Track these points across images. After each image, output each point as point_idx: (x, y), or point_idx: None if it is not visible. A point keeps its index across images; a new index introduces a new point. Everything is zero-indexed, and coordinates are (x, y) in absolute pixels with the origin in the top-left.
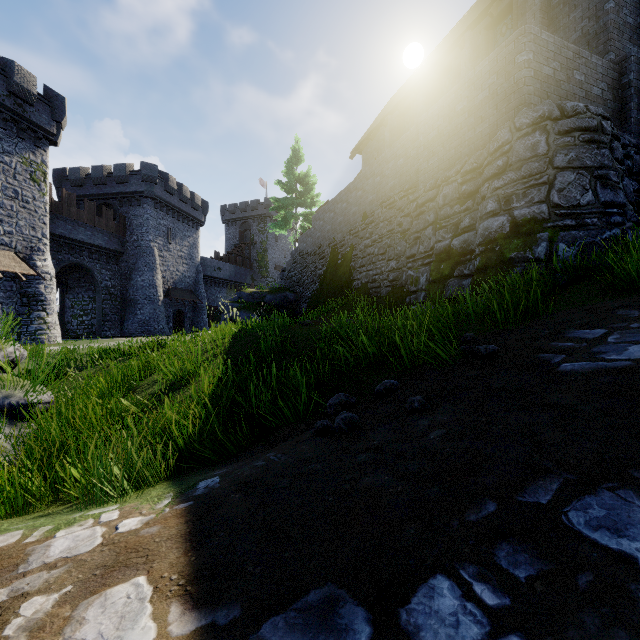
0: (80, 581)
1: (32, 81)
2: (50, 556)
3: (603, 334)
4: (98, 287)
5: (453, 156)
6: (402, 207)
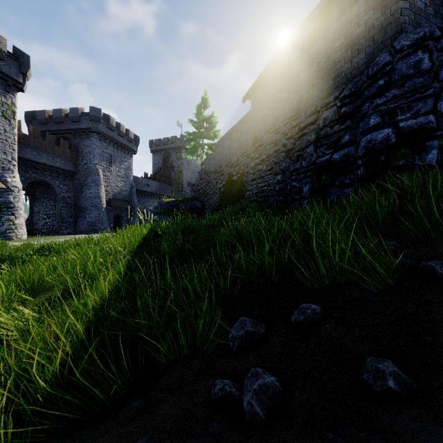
0: None
1: (3, 42)
2: None
3: None
4: (57, 198)
5: (331, 86)
6: (286, 131)
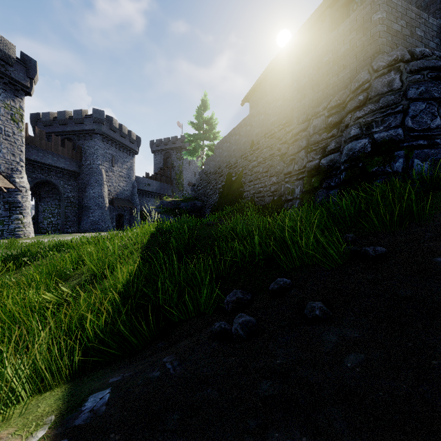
0: None
1: (12, 48)
2: None
3: None
4: (62, 197)
5: (320, 96)
6: (281, 137)
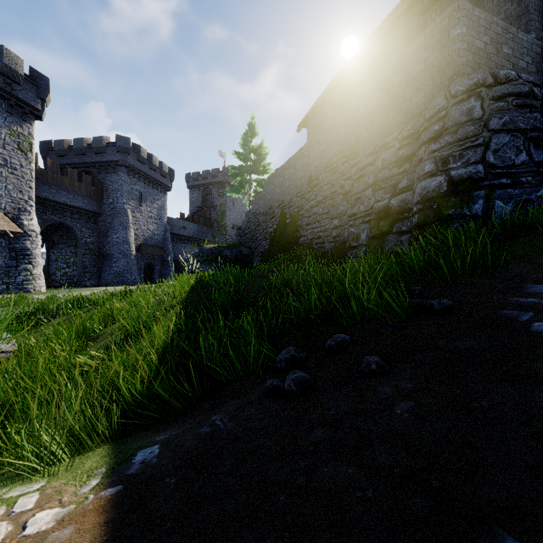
0: None
1: (19, 63)
2: None
3: None
4: (79, 243)
5: (391, 124)
6: (344, 171)
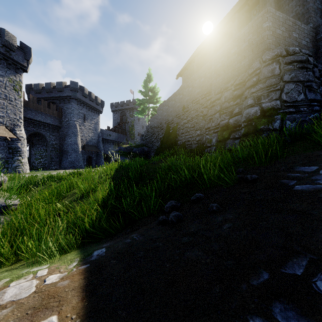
0: (18, 318)
1: (14, 39)
2: (4, 300)
3: (316, 169)
4: (48, 144)
5: (229, 76)
6: (203, 103)
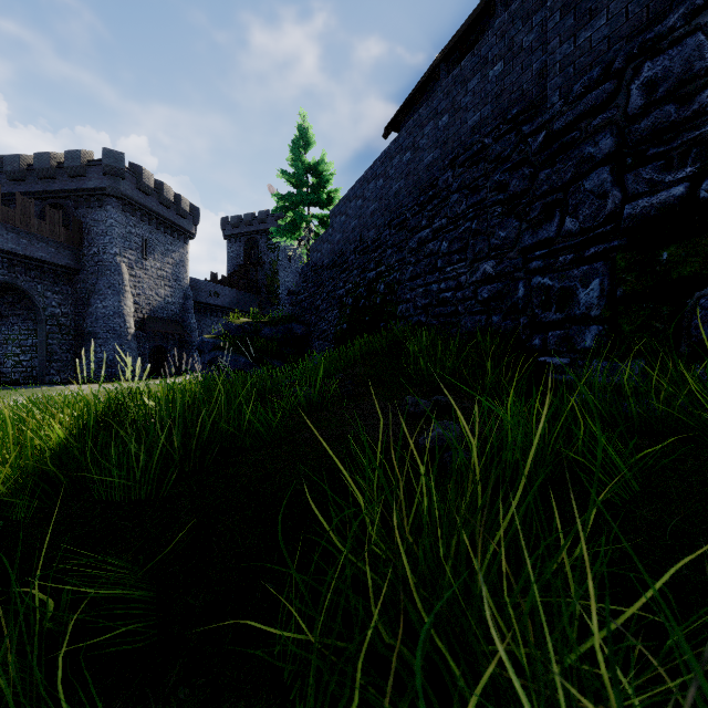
0: None
1: None
2: None
3: None
4: (40, 315)
5: None
6: (504, 152)
